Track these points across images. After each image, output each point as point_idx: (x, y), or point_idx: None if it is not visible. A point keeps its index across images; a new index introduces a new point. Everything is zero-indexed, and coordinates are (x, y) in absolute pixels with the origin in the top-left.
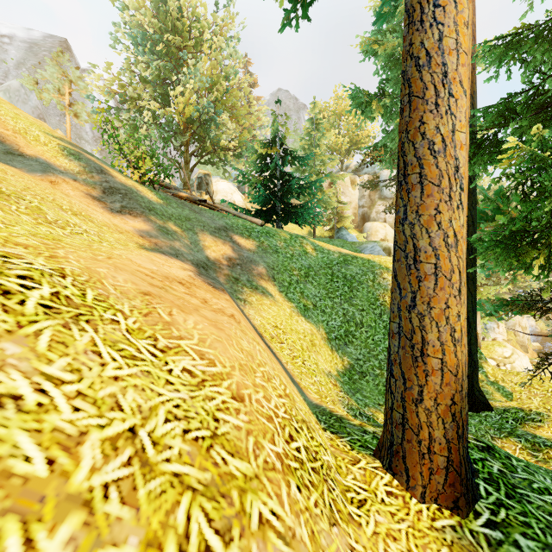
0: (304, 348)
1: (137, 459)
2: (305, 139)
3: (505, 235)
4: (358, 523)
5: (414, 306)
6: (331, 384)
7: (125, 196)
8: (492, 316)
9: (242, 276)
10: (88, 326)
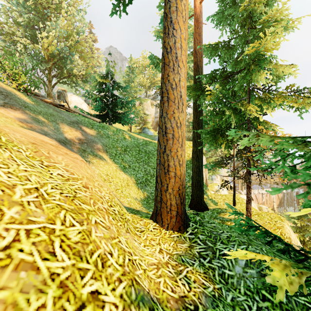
0: (122, 186)
1: (40, 197)
2: (126, 77)
3: (211, 130)
4: (139, 236)
5: (165, 151)
6: (137, 203)
7: (6, 96)
8: (210, 169)
9: (88, 149)
10: (6, 150)
